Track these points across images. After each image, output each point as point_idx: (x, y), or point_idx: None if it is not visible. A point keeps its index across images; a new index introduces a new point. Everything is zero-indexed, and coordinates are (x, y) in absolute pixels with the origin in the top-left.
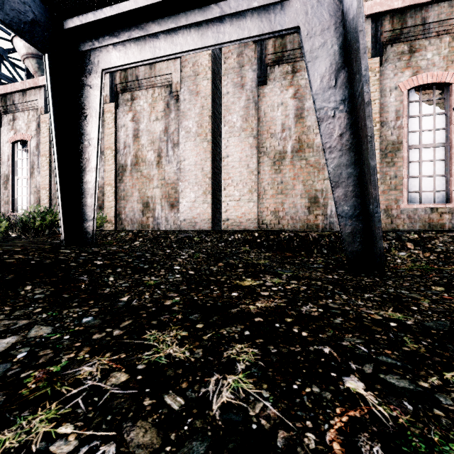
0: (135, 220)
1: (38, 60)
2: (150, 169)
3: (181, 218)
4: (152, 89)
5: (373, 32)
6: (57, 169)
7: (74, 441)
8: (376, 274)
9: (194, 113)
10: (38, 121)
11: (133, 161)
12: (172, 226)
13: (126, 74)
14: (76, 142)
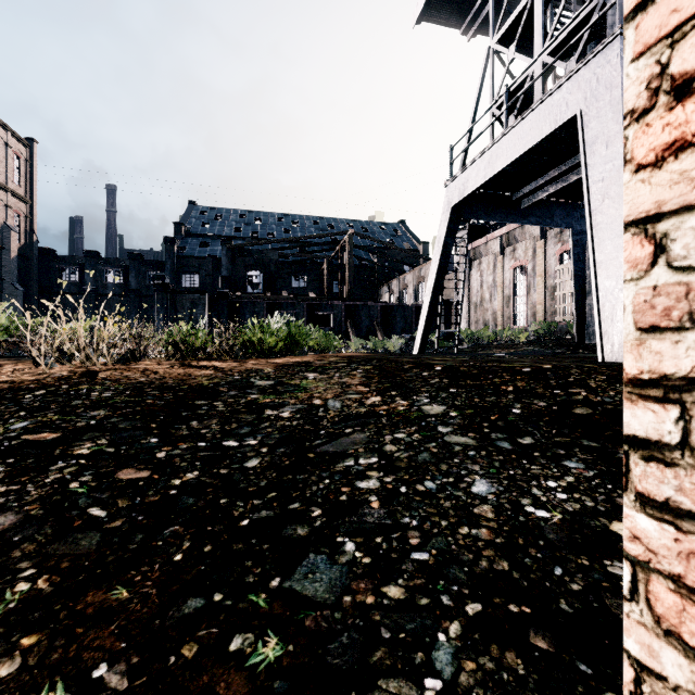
0: None
1: None
2: None
3: None
4: None
5: None
6: (573, 294)
7: None
8: None
9: None
10: (534, 247)
11: None
12: None
13: None
14: (585, 273)
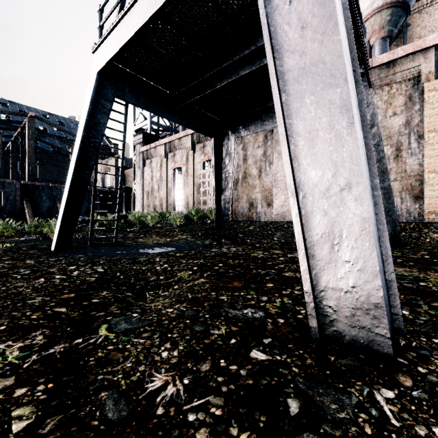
0: (244, 214)
1: None
2: (254, 181)
3: (275, 213)
4: None
5: (436, 58)
6: (214, 190)
7: (263, 255)
8: (397, 247)
9: None
10: (187, 155)
11: (243, 176)
12: (268, 218)
13: None
14: (222, 175)
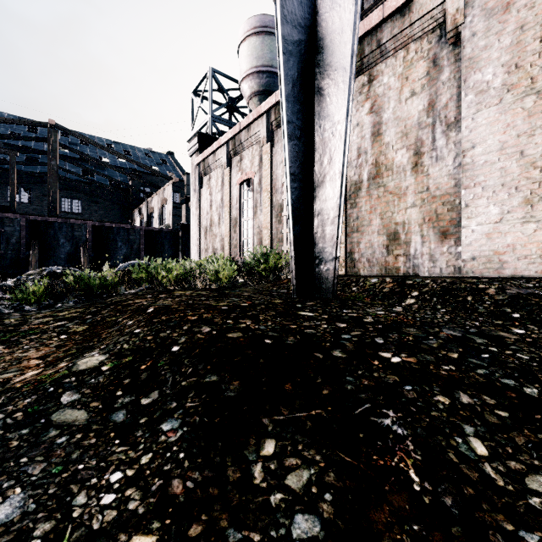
0: (375, 260)
1: (259, 97)
2: (399, 180)
3: (464, 256)
4: (404, 48)
5: None
6: (289, 184)
7: None
8: None
9: (498, 49)
10: (260, 154)
11: (372, 172)
12: (442, 270)
13: (361, 47)
14: (312, 139)
